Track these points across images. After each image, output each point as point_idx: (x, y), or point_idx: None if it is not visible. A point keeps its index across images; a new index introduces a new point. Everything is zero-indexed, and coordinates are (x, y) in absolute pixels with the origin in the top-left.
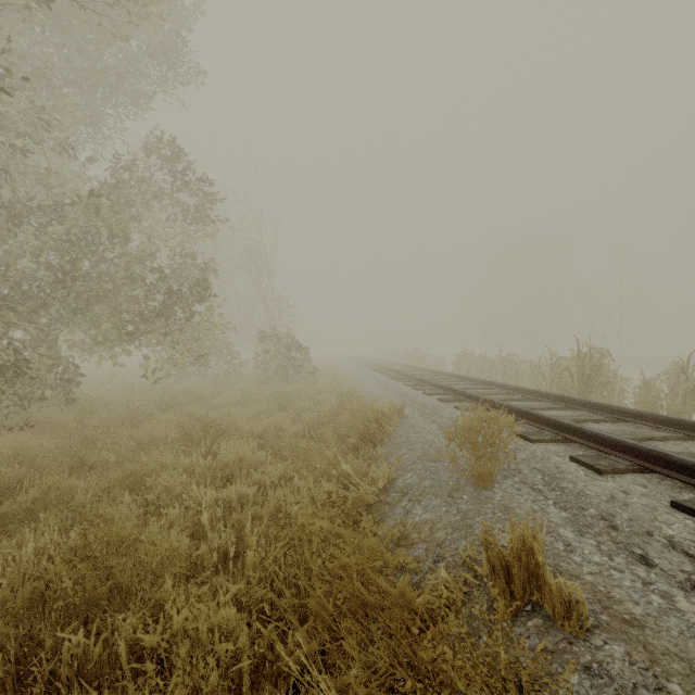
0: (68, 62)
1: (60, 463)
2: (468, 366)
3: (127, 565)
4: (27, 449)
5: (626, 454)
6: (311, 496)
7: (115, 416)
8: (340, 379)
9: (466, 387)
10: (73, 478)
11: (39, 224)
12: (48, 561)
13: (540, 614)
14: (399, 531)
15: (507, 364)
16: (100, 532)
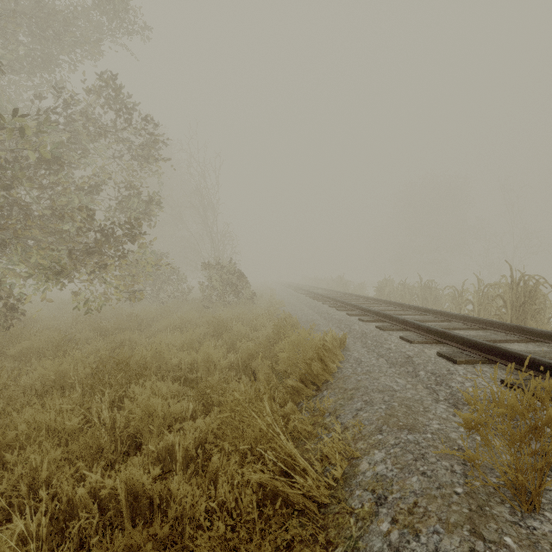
0: (17, 2)
1: None
2: (389, 292)
3: None
4: None
5: None
6: (233, 496)
7: (39, 346)
8: (275, 303)
9: (398, 312)
10: None
11: None
12: None
13: None
14: None
15: (426, 290)
16: None
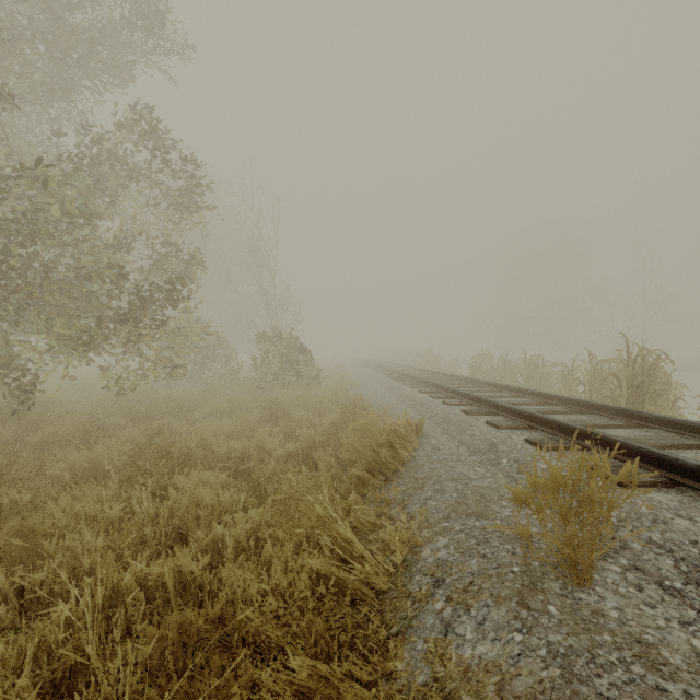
0: (32, 20)
1: None
2: (487, 369)
3: None
4: None
5: None
6: (287, 581)
7: (63, 432)
8: (346, 384)
9: (492, 394)
10: None
11: None
12: None
13: None
14: (434, 675)
15: (532, 367)
16: None
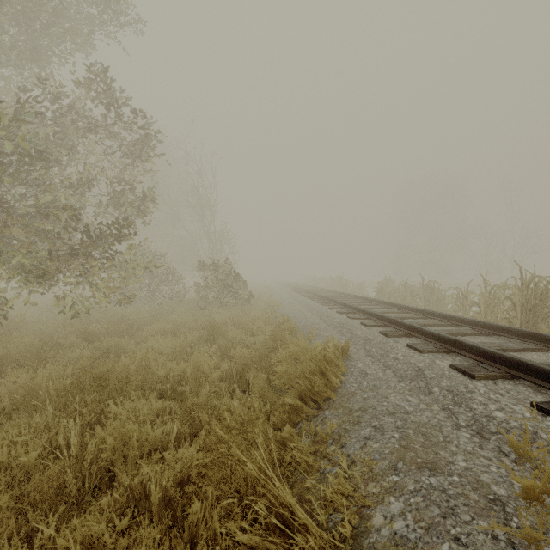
0: None
1: None
2: (390, 292)
3: None
4: None
5: None
6: None
7: (16, 354)
8: (274, 305)
9: (402, 315)
10: None
11: None
12: None
13: None
14: None
15: (428, 290)
16: None
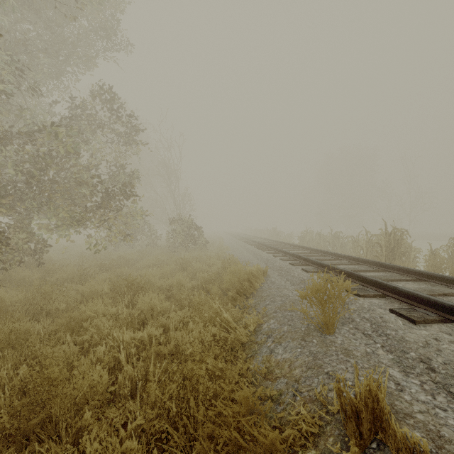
0: (40, 35)
1: (27, 309)
2: (309, 240)
3: (56, 400)
4: (2, 300)
5: (431, 308)
6: (201, 337)
7: (68, 275)
8: (223, 249)
9: (309, 254)
10: (29, 324)
11: (17, 144)
12: (0, 392)
13: (384, 452)
14: (265, 366)
15: (335, 238)
16: (34, 375)
